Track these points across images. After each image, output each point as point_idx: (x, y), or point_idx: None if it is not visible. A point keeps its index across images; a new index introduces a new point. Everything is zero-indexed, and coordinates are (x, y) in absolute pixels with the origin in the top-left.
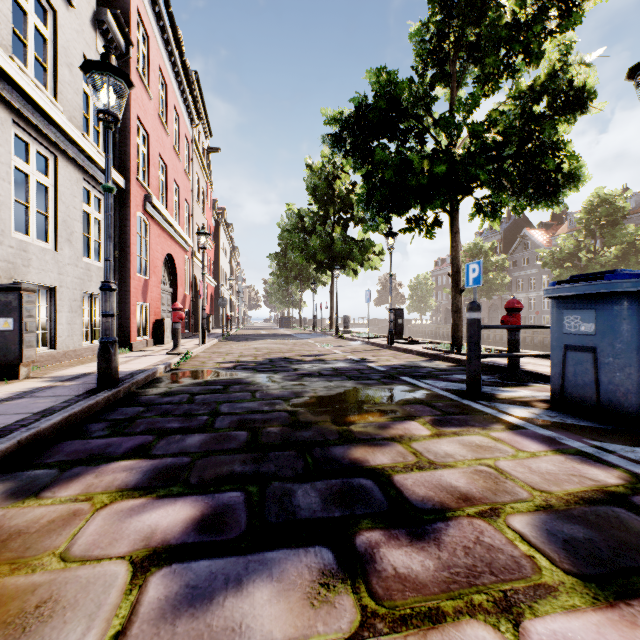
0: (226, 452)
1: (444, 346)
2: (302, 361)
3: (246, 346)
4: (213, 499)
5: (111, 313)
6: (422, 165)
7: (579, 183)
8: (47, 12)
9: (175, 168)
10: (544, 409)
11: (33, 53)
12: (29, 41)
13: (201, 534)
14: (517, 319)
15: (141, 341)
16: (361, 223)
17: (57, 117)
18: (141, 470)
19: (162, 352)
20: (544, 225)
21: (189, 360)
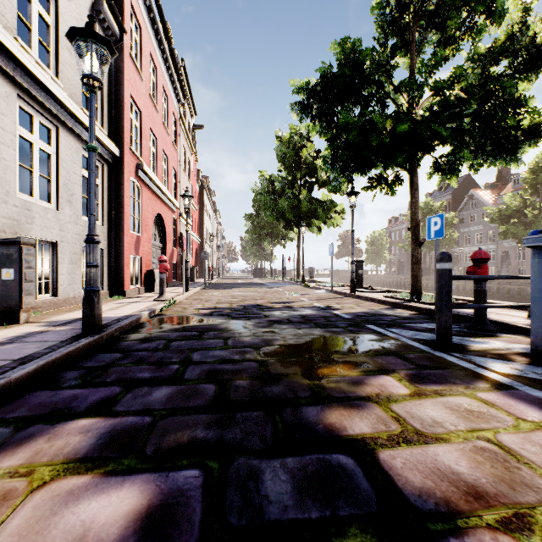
0: (191, 410)
1: (403, 295)
2: (272, 308)
3: (224, 294)
4: (166, 480)
5: (94, 264)
6: (385, 125)
7: (539, 139)
8: (50, 1)
9: (164, 141)
10: (526, 364)
11: (37, 36)
12: (33, 26)
13: (142, 541)
14: (484, 270)
15: (134, 289)
16: (324, 186)
17: (57, 92)
18: (97, 432)
19: (150, 299)
20: (490, 186)
21: (172, 306)
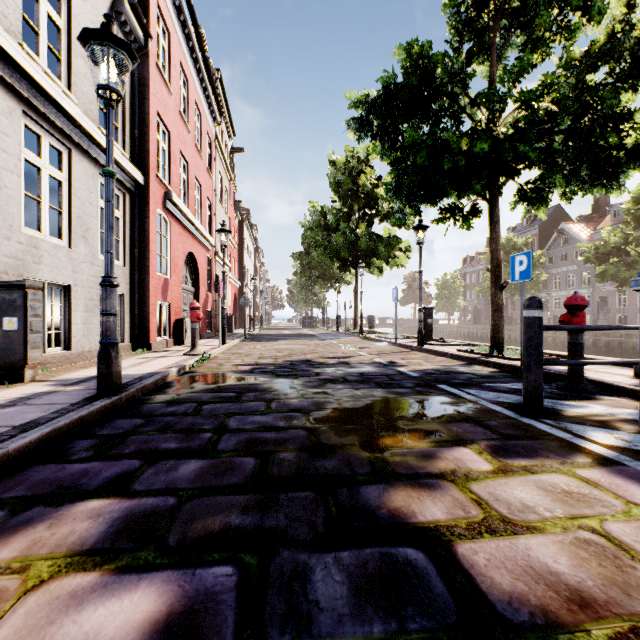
0: (224, 490)
1: (481, 348)
2: (325, 364)
3: (267, 347)
4: (192, 579)
5: (112, 311)
6: (460, 145)
7: None
8: (61, 1)
9: (197, 166)
10: (634, 433)
11: (45, 42)
12: (41, 29)
13: None
14: (581, 318)
15: (161, 341)
16: (386, 219)
17: (69, 108)
18: (110, 517)
19: (180, 353)
20: (584, 218)
21: (206, 362)
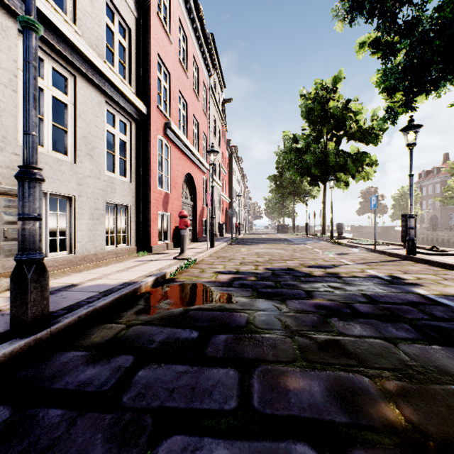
0: None
1: None
2: (311, 276)
3: (249, 250)
4: None
5: (30, 215)
6: None
7: None
8: None
9: (194, 106)
10: None
11: None
12: None
13: None
14: None
15: (161, 244)
16: (354, 138)
17: (67, 32)
18: None
19: (172, 256)
20: None
21: (191, 266)
